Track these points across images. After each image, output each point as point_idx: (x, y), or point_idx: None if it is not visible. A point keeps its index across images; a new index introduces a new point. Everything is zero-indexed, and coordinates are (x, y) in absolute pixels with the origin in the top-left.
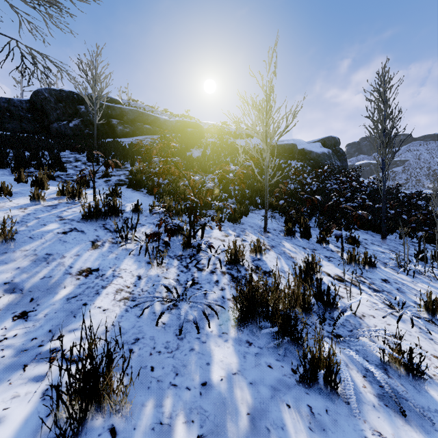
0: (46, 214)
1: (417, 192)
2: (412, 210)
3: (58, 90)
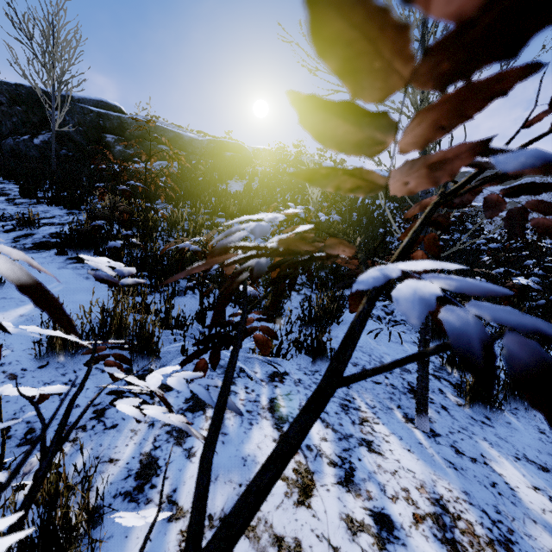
0: None
1: None
2: None
3: (13, 84)
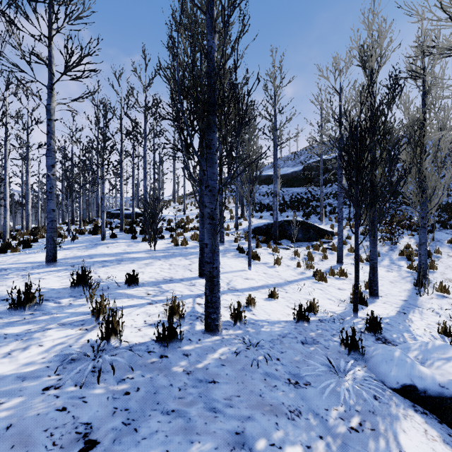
0: (350, 233)
1: None
2: None
3: (318, 161)
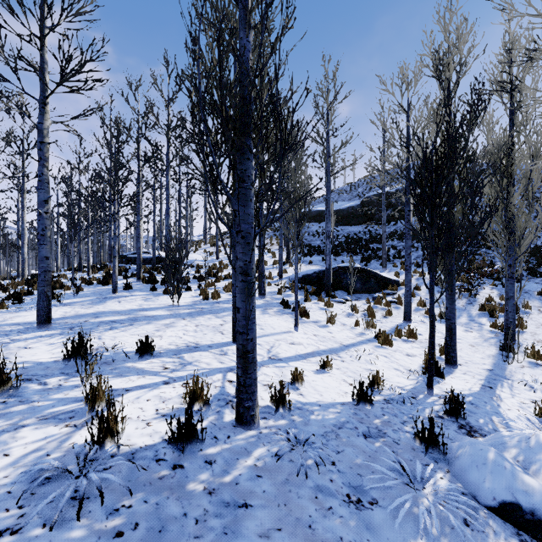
0: (419, 282)
1: None
2: None
3: (379, 194)
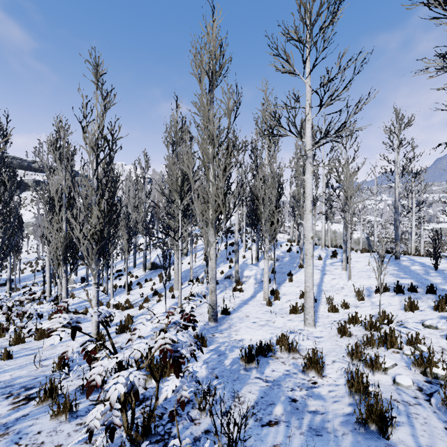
0: None
1: None
2: None
3: None
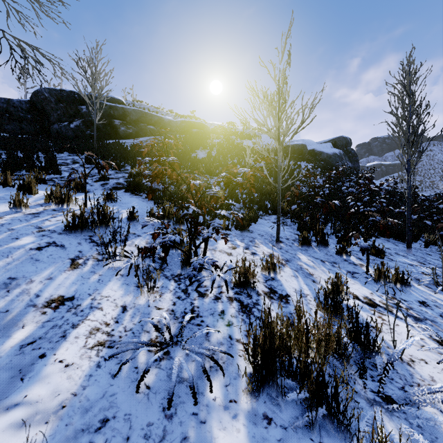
0: (24, 224)
1: (436, 195)
2: (433, 214)
3: (58, 90)
